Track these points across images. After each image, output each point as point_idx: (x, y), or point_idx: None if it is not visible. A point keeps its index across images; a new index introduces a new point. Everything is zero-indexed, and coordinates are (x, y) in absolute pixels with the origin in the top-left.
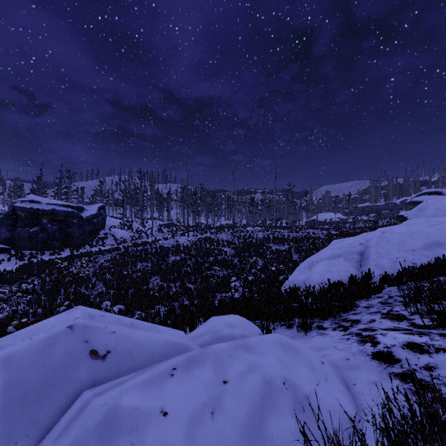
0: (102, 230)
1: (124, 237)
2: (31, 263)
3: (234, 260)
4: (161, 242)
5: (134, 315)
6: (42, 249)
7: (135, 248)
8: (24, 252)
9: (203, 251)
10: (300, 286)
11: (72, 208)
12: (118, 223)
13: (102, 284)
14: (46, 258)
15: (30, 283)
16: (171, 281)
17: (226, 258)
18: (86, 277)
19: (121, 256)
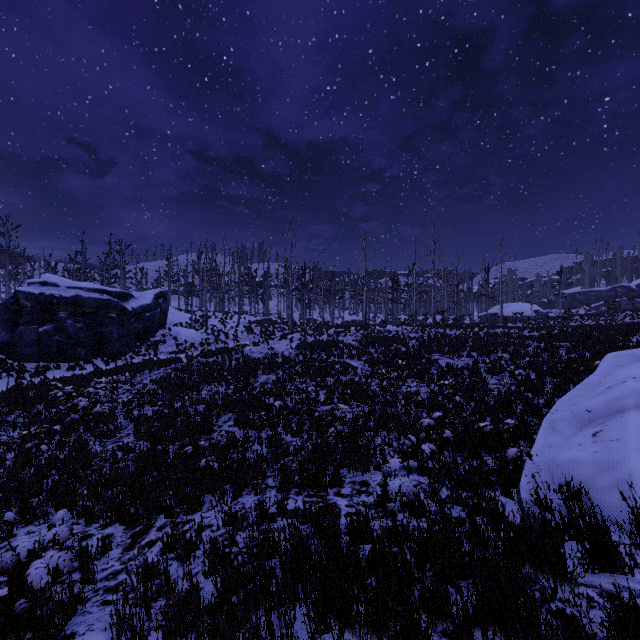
0: (161, 329)
1: (192, 341)
2: (28, 385)
3: (371, 384)
4: (248, 349)
5: (148, 528)
6: (58, 359)
7: (205, 359)
8: (28, 365)
9: (315, 365)
10: (583, 486)
11: (109, 294)
12: (188, 319)
13: (132, 427)
14: (60, 374)
15: (11, 422)
16: (253, 427)
17: (356, 380)
18: (110, 411)
19: (180, 372)
